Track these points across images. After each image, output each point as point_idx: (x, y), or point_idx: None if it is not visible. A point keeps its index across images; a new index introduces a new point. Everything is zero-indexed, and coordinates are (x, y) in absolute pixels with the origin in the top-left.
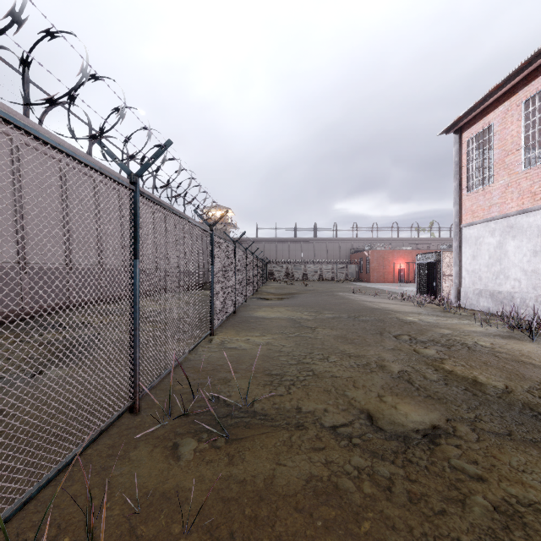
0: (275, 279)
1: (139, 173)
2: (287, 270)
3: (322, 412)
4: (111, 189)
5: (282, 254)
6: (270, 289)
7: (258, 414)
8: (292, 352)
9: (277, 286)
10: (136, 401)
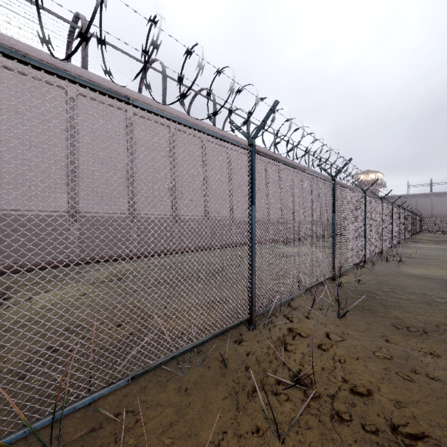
0: (429, 230)
1: (383, 198)
2: (445, 223)
3: (442, 258)
4: (380, 204)
5: (439, 207)
6: (424, 237)
7: (420, 257)
8: (436, 253)
9: (432, 235)
10: (382, 251)
